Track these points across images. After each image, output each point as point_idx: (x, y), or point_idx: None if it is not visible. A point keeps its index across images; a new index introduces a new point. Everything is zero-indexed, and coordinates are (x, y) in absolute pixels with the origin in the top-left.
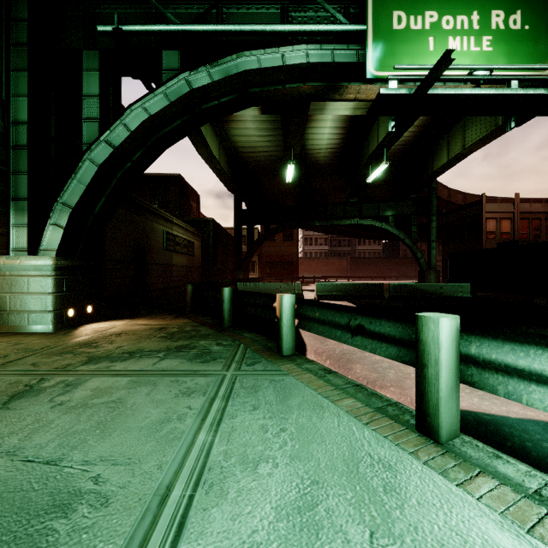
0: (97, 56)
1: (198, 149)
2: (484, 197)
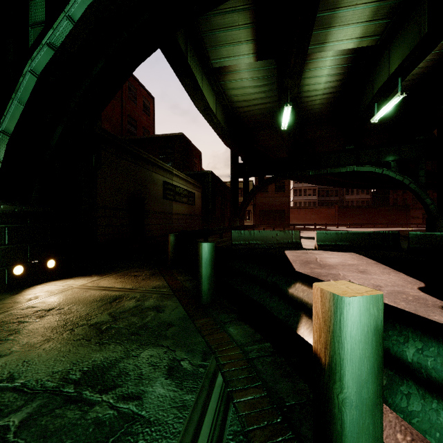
0: None
1: (194, 102)
2: None
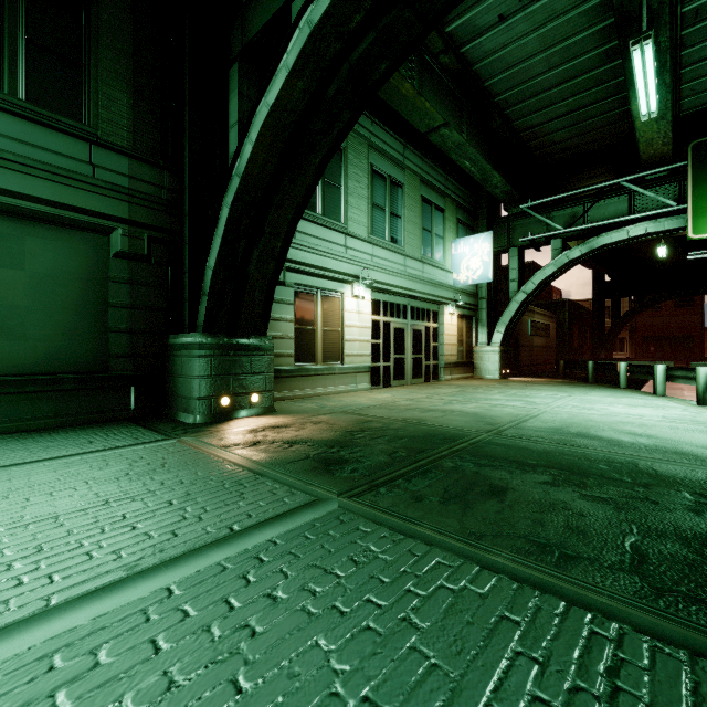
0: (516, 250)
1: None
2: None
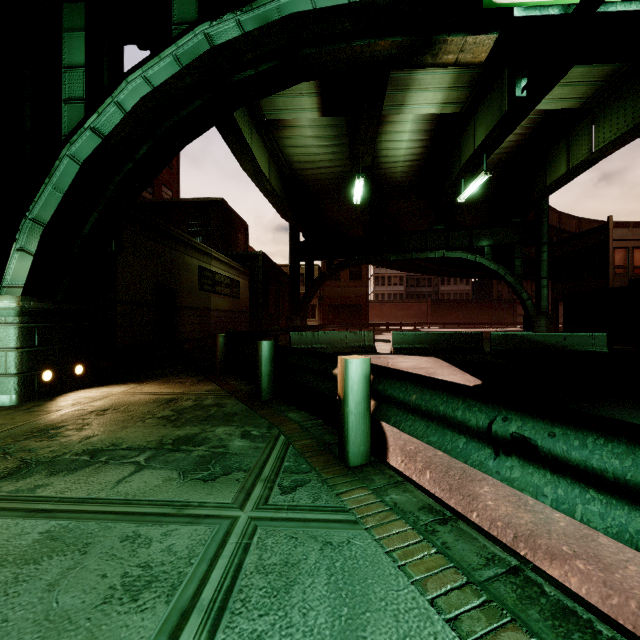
0: (82, 10)
1: (241, 163)
2: (611, 220)
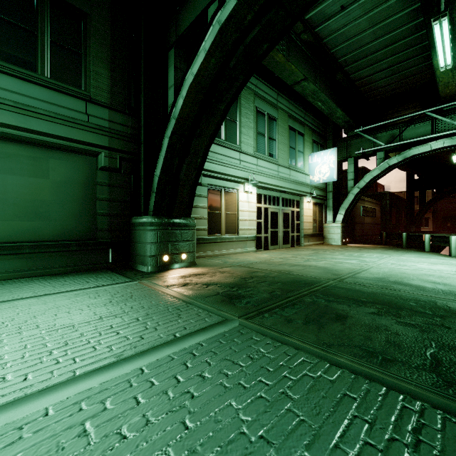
0: (352, 159)
1: None
2: None
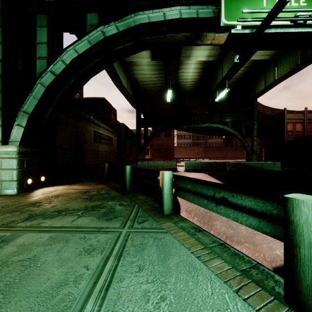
0: (45, 18)
1: (114, 82)
2: (285, 110)
